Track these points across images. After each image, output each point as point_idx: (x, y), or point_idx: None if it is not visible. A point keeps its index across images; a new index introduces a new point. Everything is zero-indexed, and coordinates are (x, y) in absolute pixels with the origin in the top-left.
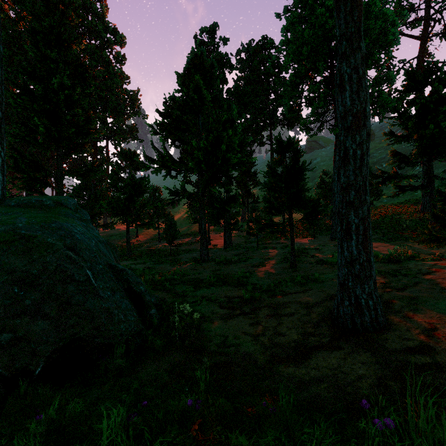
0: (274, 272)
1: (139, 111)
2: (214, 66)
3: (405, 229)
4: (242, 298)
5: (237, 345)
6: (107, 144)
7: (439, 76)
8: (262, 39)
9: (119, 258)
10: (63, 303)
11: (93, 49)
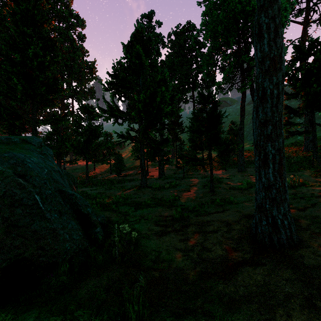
0: (198, 196)
1: (95, 77)
2: (151, 39)
3: (293, 163)
4: (173, 217)
5: (170, 261)
6: (72, 102)
7: (320, 48)
8: (187, 23)
9: (77, 185)
10: (9, 225)
11: (61, 30)
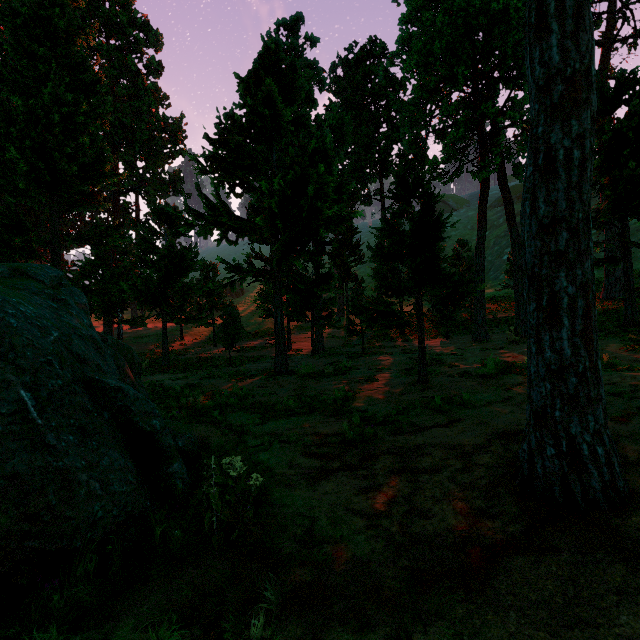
0: (394, 391)
1: (183, 149)
2: (296, 67)
3: None
4: (344, 437)
5: (338, 541)
6: (137, 200)
7: (639, 89)
8: (369, 42)
9: (139, 369)
10: None
11: (113, 52)
